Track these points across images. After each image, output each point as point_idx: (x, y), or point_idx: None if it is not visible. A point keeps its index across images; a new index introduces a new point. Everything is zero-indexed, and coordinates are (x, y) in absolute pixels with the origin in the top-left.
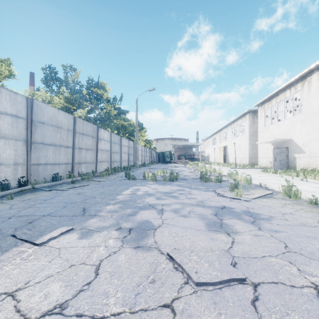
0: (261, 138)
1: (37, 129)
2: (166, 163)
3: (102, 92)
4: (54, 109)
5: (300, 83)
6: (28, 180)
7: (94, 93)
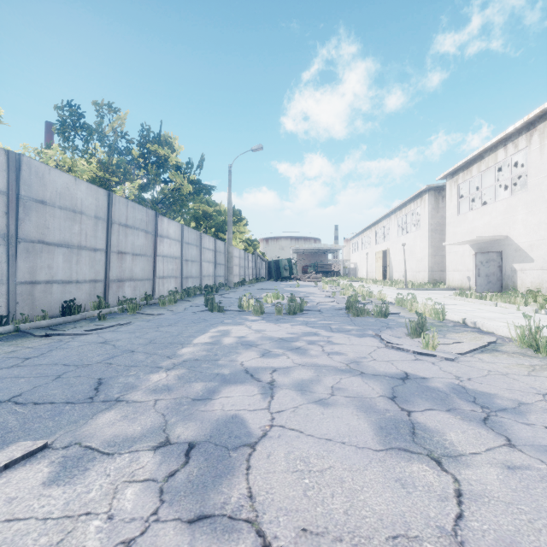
0: (452, 236)
1: (30, 214)
2: (283, 279)
3: (168, 153)
4: (67, 177)
5: (525, 136)
6: (8, 315)
7: (153, 154)
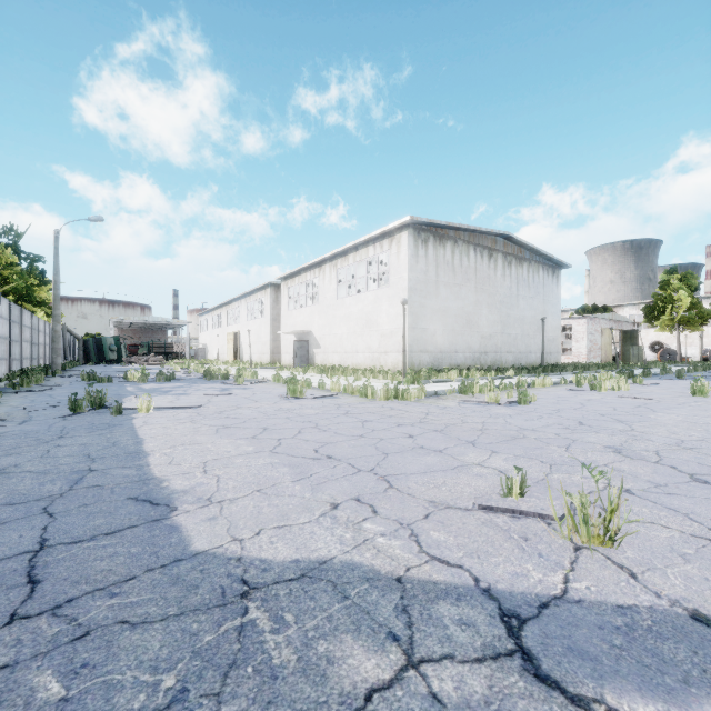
0: (285, 326)
1: None
2: (108, 363)
3: None
4: None
5: (318, 269)
6: None
7: None
